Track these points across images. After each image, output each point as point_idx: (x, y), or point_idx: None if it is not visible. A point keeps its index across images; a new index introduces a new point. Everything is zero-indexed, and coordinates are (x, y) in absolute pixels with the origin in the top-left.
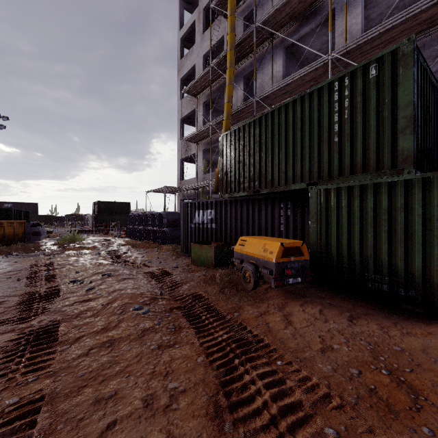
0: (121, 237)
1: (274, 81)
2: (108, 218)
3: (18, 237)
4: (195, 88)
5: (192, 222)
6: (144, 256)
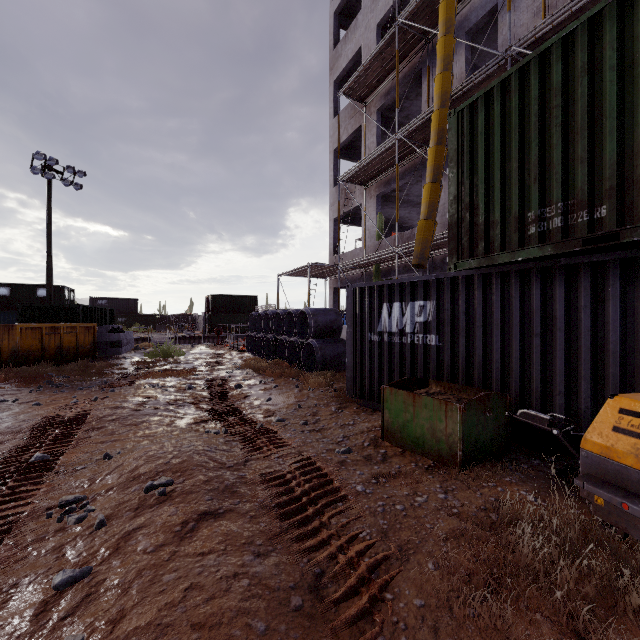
0: (239, 350)
1: (546, 15)
2: (226, 319)
3: (84, 350)
4: (363, 83)
5: (374, 330)
6: (271, 399)
